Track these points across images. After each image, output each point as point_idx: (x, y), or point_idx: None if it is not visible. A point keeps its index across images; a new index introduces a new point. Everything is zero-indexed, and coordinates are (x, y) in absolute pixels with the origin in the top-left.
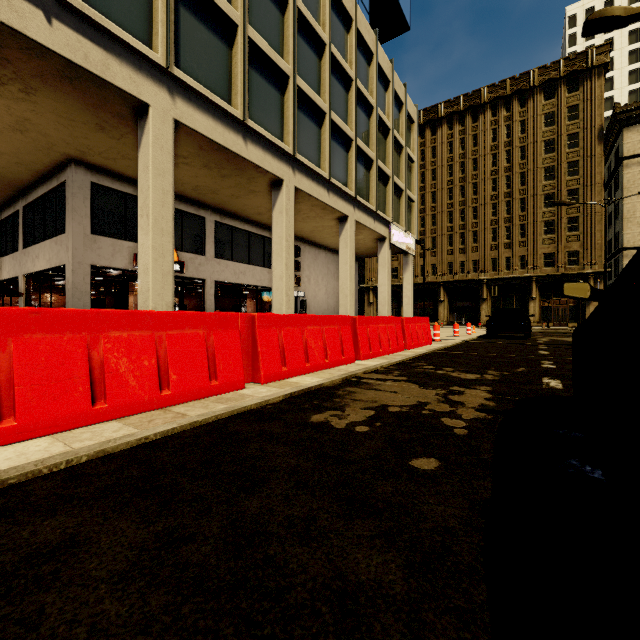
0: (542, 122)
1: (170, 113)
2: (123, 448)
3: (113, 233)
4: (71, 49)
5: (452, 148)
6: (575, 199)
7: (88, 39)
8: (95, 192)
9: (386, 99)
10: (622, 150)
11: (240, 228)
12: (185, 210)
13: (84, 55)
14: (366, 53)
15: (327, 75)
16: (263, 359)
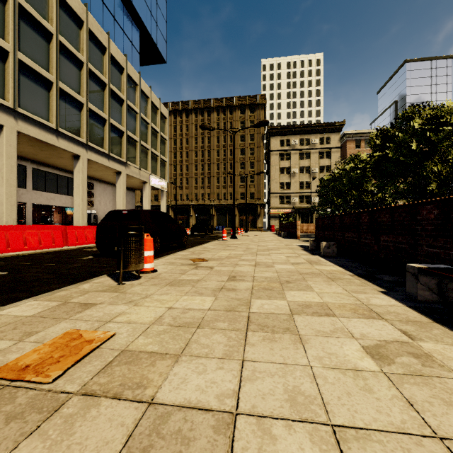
0: (239, 125)
1: (15, 128)
2: (37, 253)
3: None
4: None
5: (197, 128)
6: (253, 167)
7: None
8: None
9: (148, 107)
10: (270, 147)
11: (51, 172)
12: None
13: None
14: (134, 83)
15: (108, 100)
16: (70, 239)
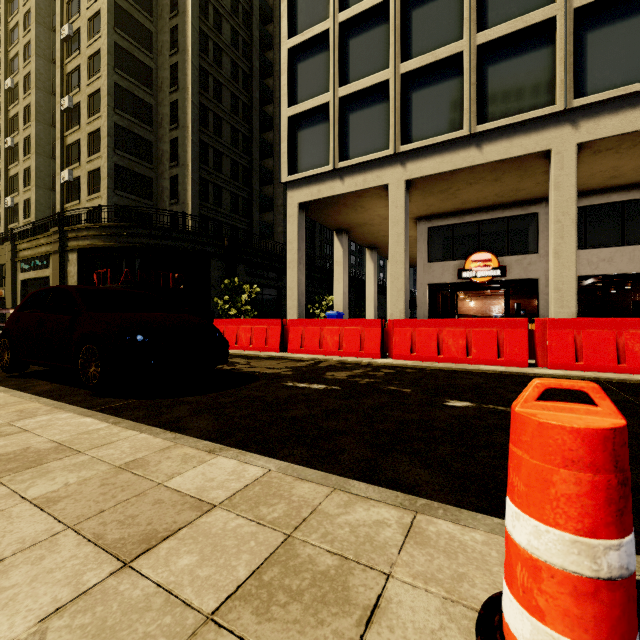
0: None
1: (402, 179)
2: None
3: (444, 258)
4: (350, 186)
5: None
6: None
7: (357, 174)
8: (432, 233)
9: None
10: None
11: (601, 203)
12: (510, 215)
13: (355, 184)
14: None
15: None
16: (290, 341)
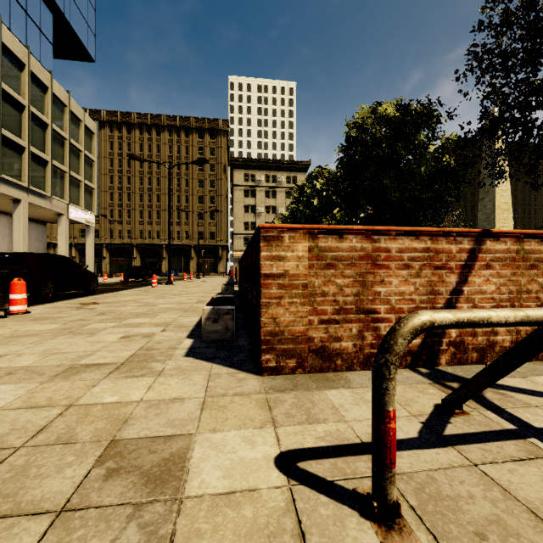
0: (197, 151)
1: None
2: None
3: None
4: None
5: (143, 148)
6: (213, 202)
7: None
8: None
9: (64, 117)
10: (233, 180)
11: None
12: None
13: None
14: (42, 85)
15: None
16: None
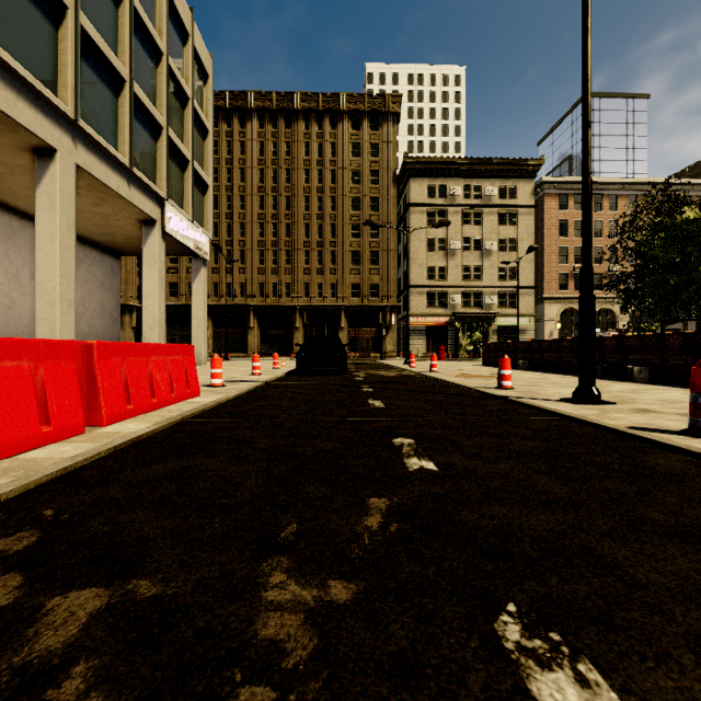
0: (350, 150)
1: None
2: None
3: None
4: None
5: (264, 150)
6: (376, 234)
7: None
8: None
9: (157, 4)
10: (409, 197)
11: None
12: None
13: None
14: None
15: None
16: None
